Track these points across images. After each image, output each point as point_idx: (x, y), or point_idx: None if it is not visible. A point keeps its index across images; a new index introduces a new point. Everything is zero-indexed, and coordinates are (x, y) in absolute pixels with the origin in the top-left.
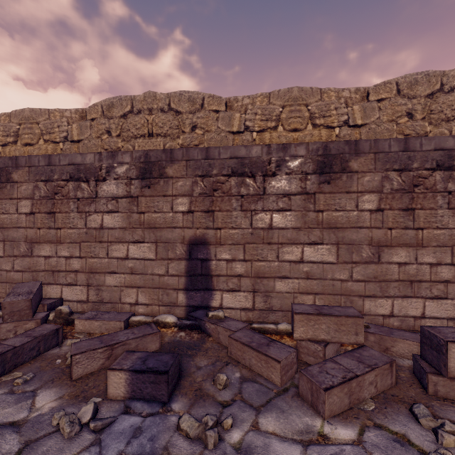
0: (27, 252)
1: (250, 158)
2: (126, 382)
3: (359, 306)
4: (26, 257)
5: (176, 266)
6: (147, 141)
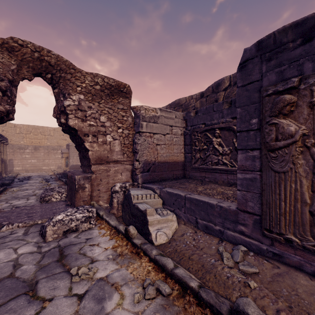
0: None
1: (22, 147)
2: None
3: (41, 167)
4: None
5: None
6: None
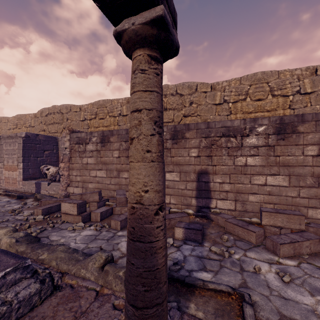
0: (117, 176)
1: (233, 127)
2: (182, 232)
3: (304, 212)
4: (116, 178)
5: (191, 185)
6: (164, 113)
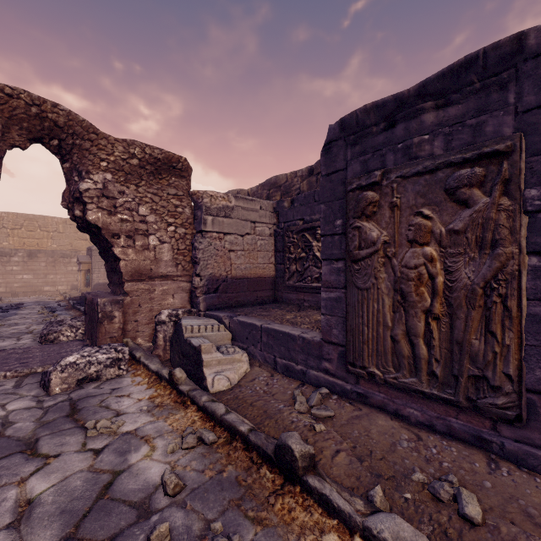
0: None
1: (5, 252)
2: None
3: (41, 288)
4: None
5: None
6: None
